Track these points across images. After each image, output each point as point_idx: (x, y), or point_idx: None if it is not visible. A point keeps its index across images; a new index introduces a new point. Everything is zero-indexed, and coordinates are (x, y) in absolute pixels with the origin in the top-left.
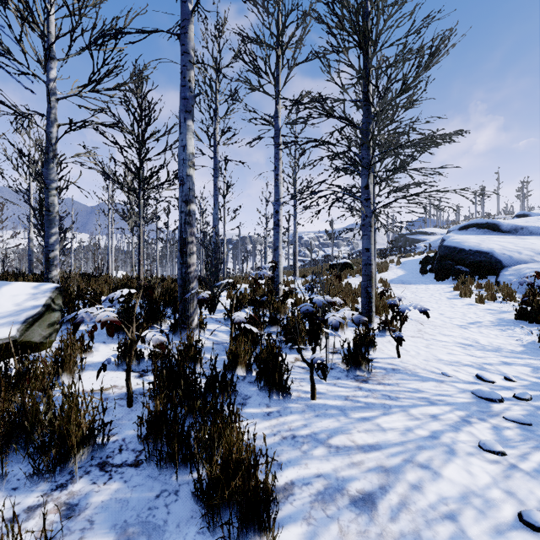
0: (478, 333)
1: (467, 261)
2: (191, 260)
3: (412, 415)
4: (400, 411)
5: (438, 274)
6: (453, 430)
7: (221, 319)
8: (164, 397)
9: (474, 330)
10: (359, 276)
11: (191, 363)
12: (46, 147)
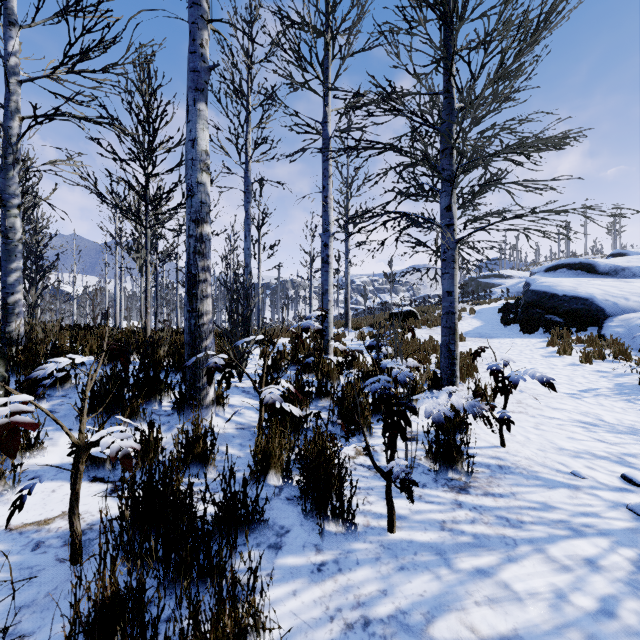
0: (598, 406)
1: (560, 309)
2: (203, 306)
3: (555, 560)
4: (533, 551)
5: (525, 325)
6: (633, 594)
7: (250, 388)
8: (127, 560)
9: (591, 401)
10: (426, 327)
11: (199, 464)
12: (3, 147)
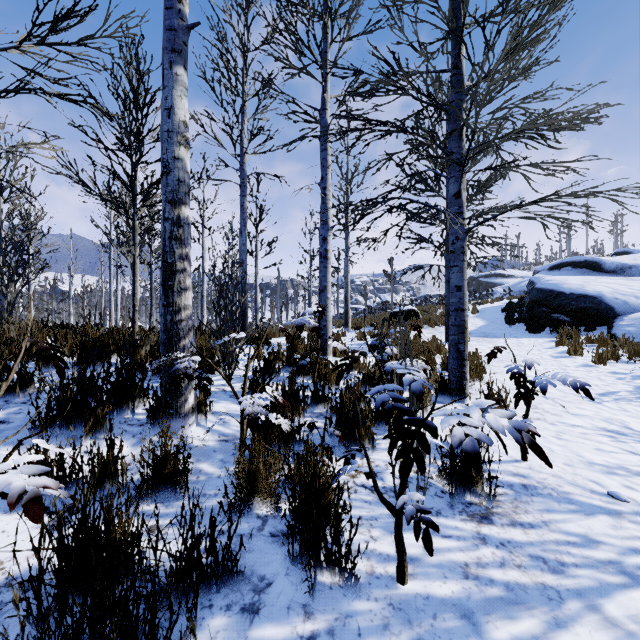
0: (622, 411)
1: (567, 307)
2: (181, 300)
3: (615, 624)
4: (585, 610)
5: (530, 325)
6: None
7: (239, 393)
8: None
9: (613, 406)
10: (428, 327)
11: (167, 488)
12: None
